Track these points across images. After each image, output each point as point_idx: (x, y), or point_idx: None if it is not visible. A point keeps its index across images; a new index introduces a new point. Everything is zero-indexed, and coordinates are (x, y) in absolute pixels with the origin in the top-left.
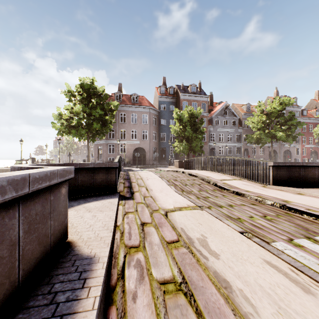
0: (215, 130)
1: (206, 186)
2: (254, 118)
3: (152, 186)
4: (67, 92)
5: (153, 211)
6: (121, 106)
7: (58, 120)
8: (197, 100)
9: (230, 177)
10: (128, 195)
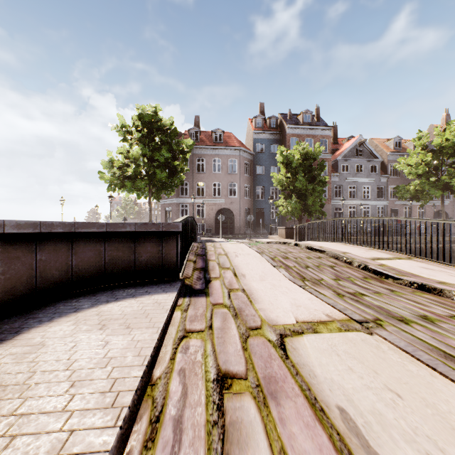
0: (341, 181)
1: (345, 269)
2: (411, 159)
3: (244, 267)
4: (120, 128)
5: (248, 330)
6: (198, 148)
7: (109, 169)
8: (313, 135)
9: (386, 253)
10: (199, 285)
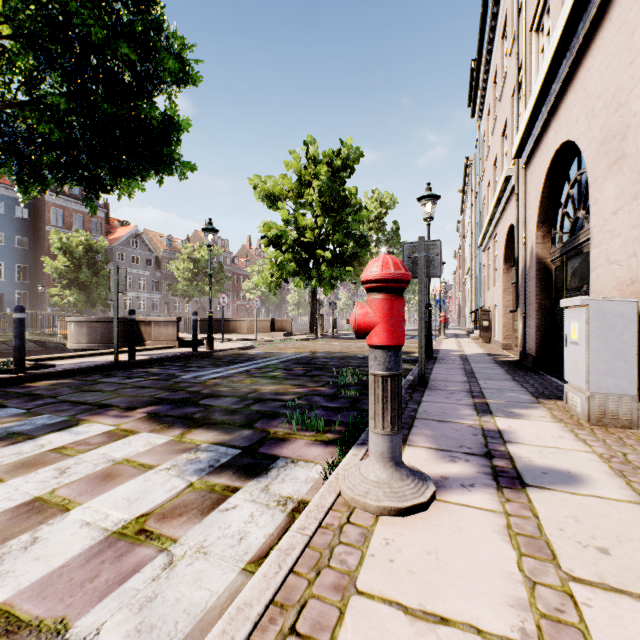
0: None
1: None
2: (180, 265)
3: None
4: None
5: None
6: None
7: None
8: (84, 212)
9: None
10: None
